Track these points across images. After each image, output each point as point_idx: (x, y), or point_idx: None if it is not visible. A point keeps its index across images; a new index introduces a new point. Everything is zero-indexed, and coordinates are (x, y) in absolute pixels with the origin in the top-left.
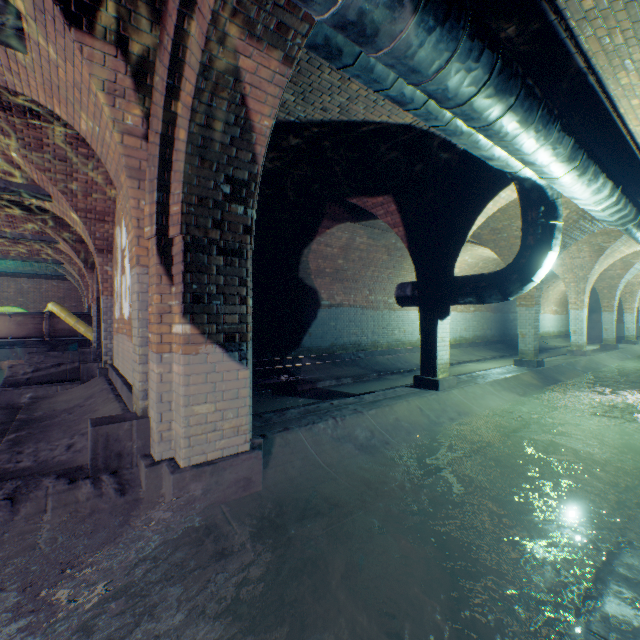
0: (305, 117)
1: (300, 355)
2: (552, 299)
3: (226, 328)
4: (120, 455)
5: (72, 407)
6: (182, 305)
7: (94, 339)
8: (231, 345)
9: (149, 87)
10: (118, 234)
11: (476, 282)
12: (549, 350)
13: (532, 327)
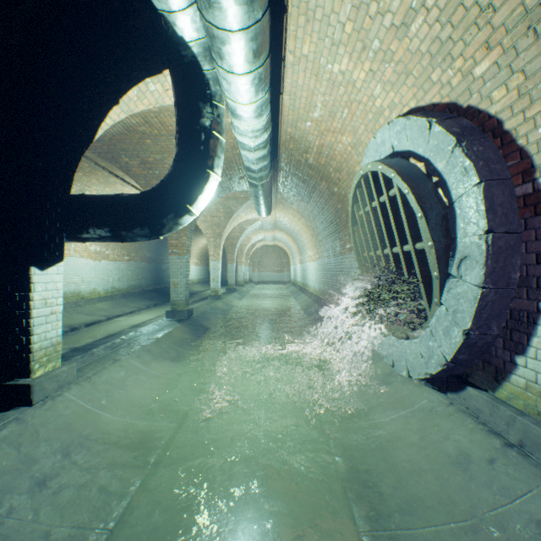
0: None
1: None
2: (195, 253)
3: None
4: None
5: None
6: None
7: None
8: None
9: None
10: None
11: (111, 204)
12: (194, 295)
13: (184, 276)
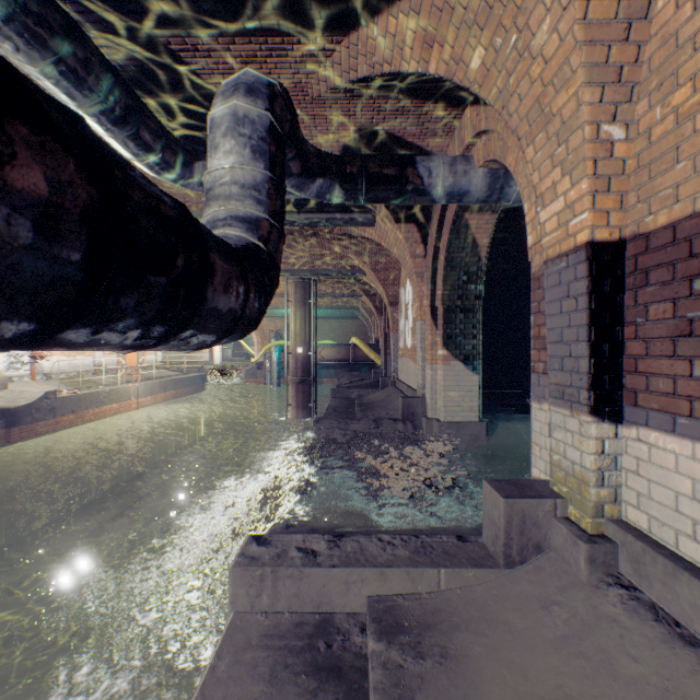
0: None
1: None
2: None
3: (464, 352)
4: (413, 414)
5: (380, 400)
6: (442, 340)
7: (381, 363)
8: (467, 362)
9: (426, 234)
10: (402, 293)
11: None
12: None
13: None
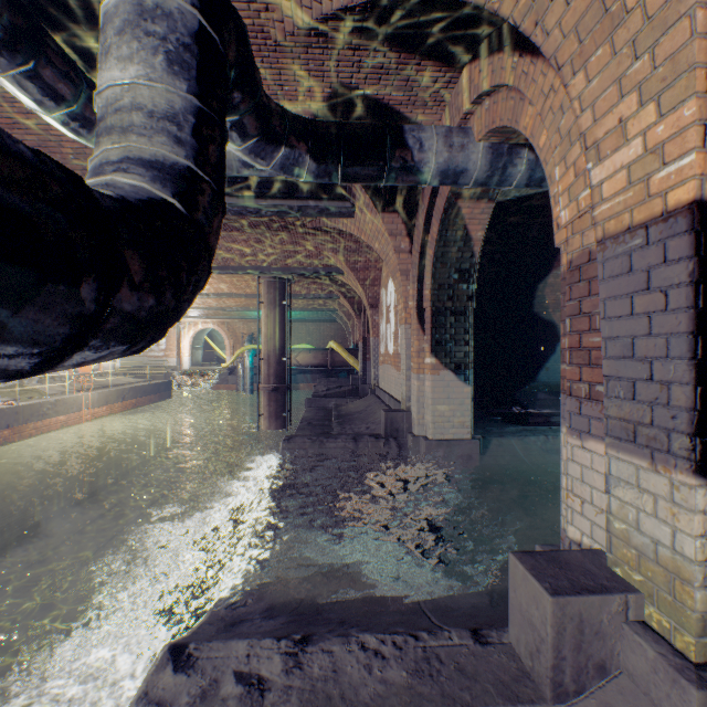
0: (519, 195)
1: (535, 389)
2: None
3: (455, 360)
4: (397, 430)
5: (359, 411)
6: (430, 347)
7: (360, 369)
8: (458, 371)
9: (412, 226)
10: (383, 294)
11: None
12: None
13: None
